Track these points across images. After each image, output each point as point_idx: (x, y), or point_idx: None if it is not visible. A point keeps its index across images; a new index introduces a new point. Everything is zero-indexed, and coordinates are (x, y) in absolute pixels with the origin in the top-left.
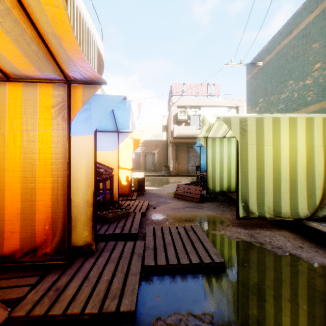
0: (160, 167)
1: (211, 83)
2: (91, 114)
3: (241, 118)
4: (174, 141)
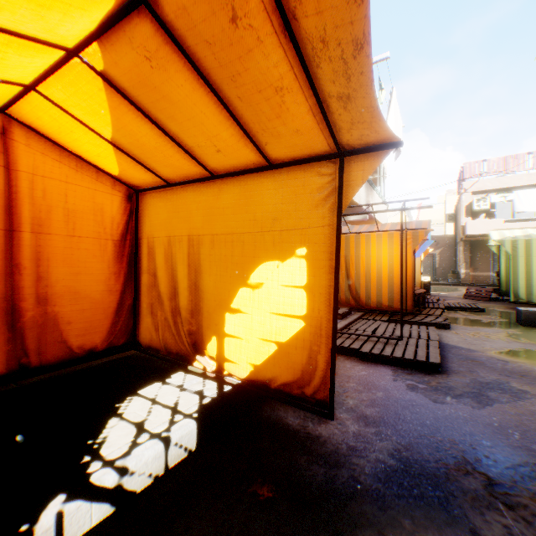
0: (443, 274)
1: (534, 151)
2: (419, 249)
3: (511, 240)
4: (467, 239)
